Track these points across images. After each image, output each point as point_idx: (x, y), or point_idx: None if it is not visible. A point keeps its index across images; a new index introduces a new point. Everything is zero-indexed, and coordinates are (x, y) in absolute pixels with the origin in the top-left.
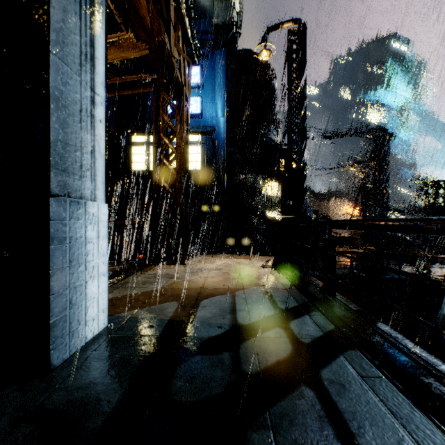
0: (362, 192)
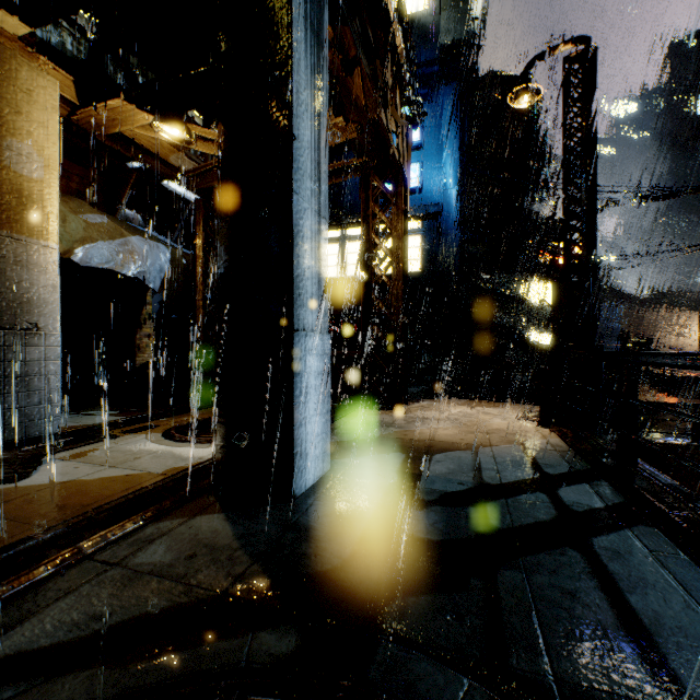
0: None
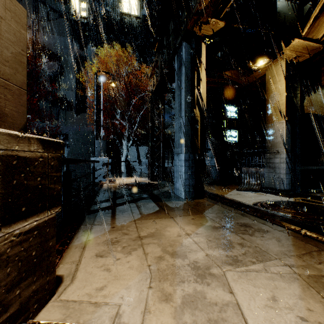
0: None
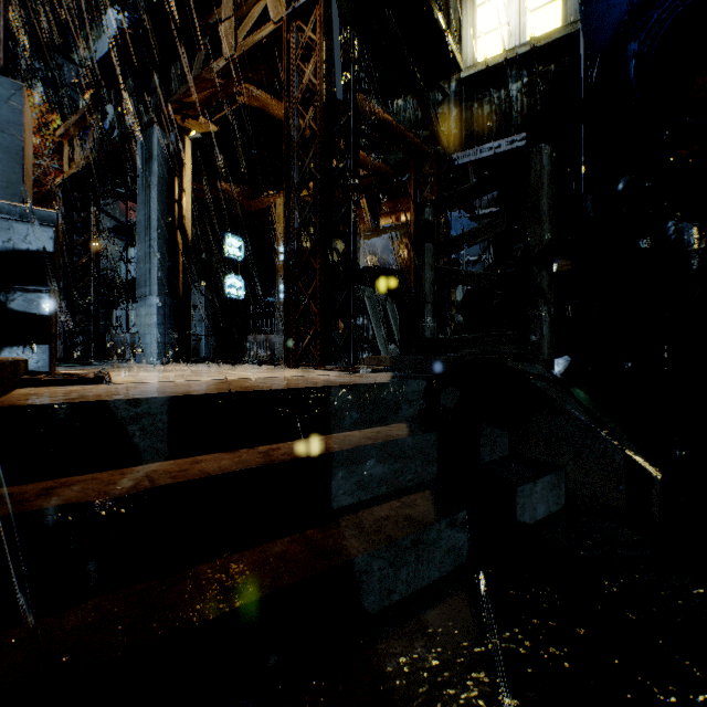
0: None
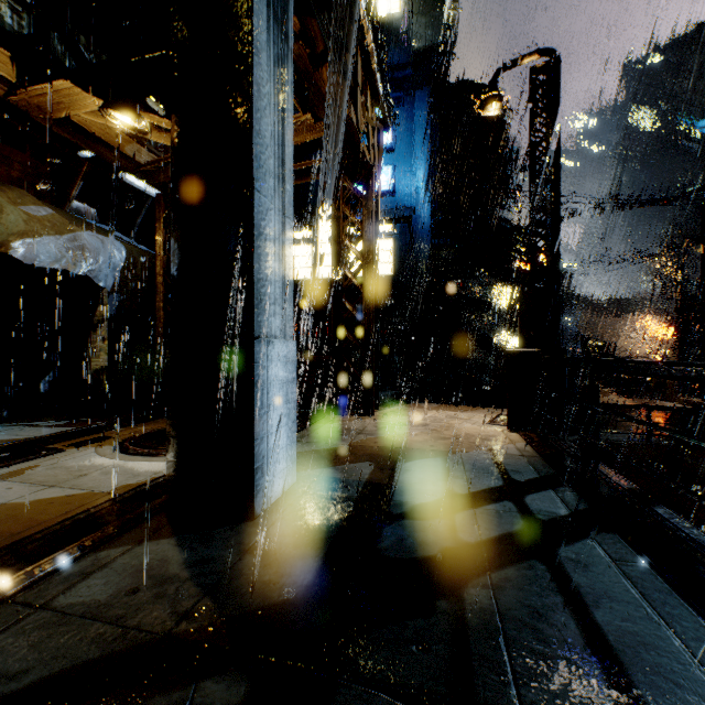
0: (678, 301)
